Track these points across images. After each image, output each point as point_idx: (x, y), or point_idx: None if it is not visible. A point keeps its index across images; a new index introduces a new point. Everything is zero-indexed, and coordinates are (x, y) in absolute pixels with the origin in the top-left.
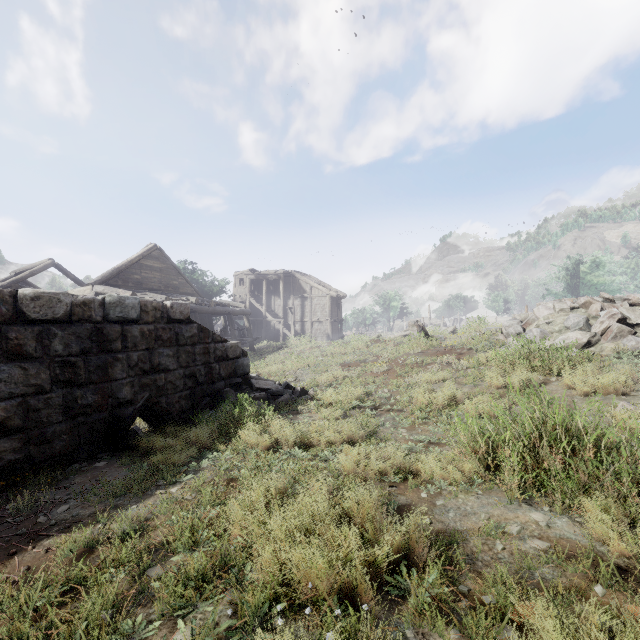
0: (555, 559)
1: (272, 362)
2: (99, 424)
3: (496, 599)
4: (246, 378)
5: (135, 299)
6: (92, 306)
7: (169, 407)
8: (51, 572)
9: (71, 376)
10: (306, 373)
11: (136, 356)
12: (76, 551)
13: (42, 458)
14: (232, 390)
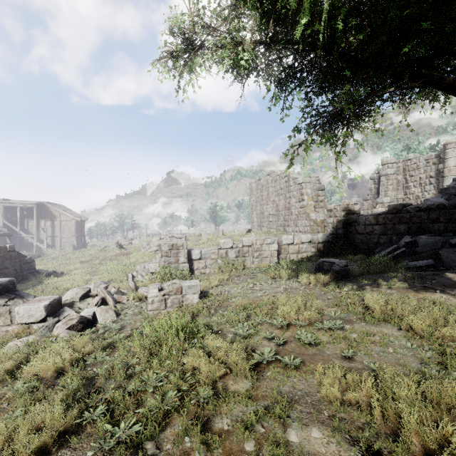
0: None
1: (37, 265)
2: None
3: None
4: (34, 270)
5: None
6: None
7: None
8: None
9: None
10: (62, 267)
11: None
12: None
13: None
14: (31, 274)
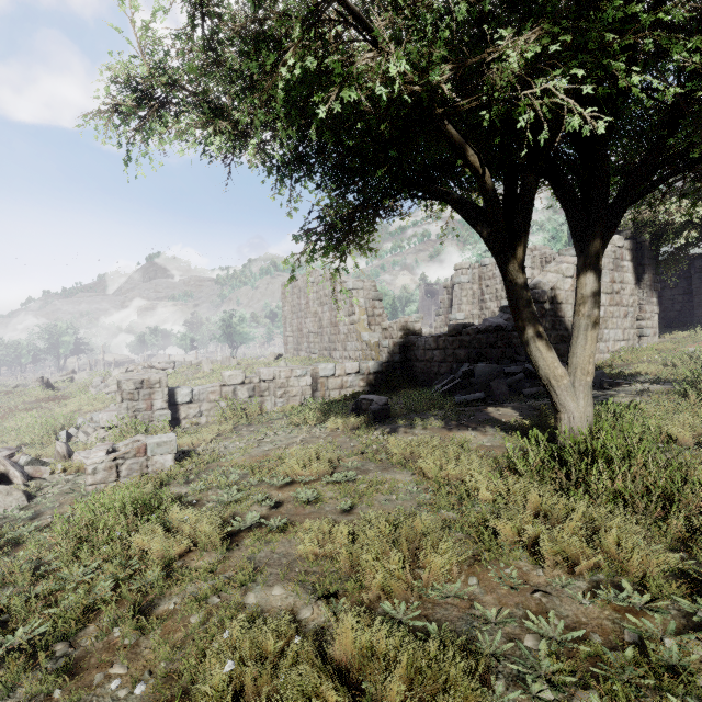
0: None
1: None
2: None
3: None
4: None
5: None
6: None
7: None
8: None
9: None
10: None
11: None
12: None
13: None
14: None
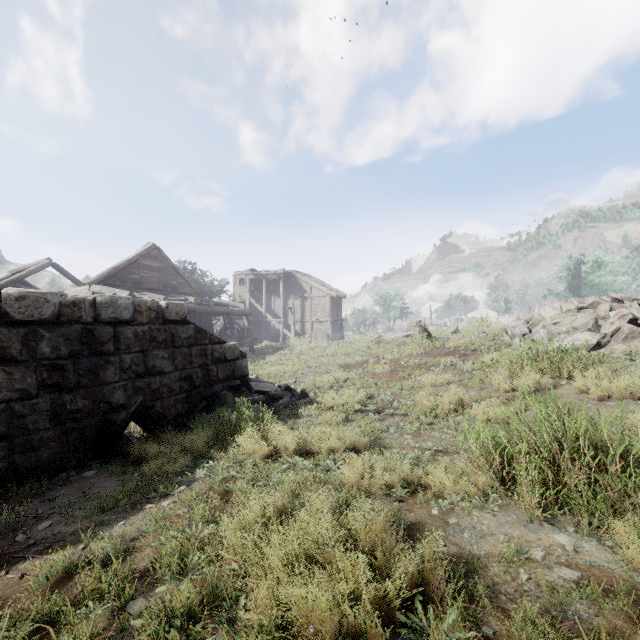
0: (589, 593)
1: (272, 363)
2: (90, 430)
3: None
4: (245, 380)
5: (128, 299)
6: (82, 306)
7: (164, 411)
8: (22, 605)
9: (59, 380)
10: (306, 374)
11: (129, 358)
12: (53, 577)
13: (28, 467)
14: (230, 393)
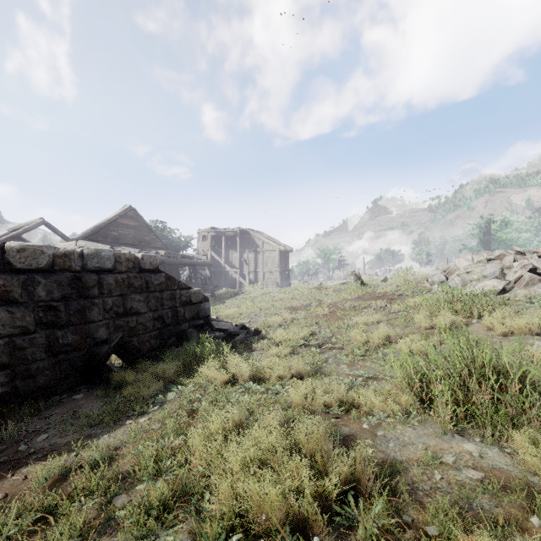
0: (490, 489)
1: (230, 306)
2: (78, 361)
3: (439, 530)
4: (207, 320)
5: (110, 251)
6: (72, 257)
7: (140, 345)
8: (26, 500)
9: (53, 319)
10: (259, 316)
11: (111, 301)
12: (51, 479)
13: (27, 391)
14: (195, 330)
